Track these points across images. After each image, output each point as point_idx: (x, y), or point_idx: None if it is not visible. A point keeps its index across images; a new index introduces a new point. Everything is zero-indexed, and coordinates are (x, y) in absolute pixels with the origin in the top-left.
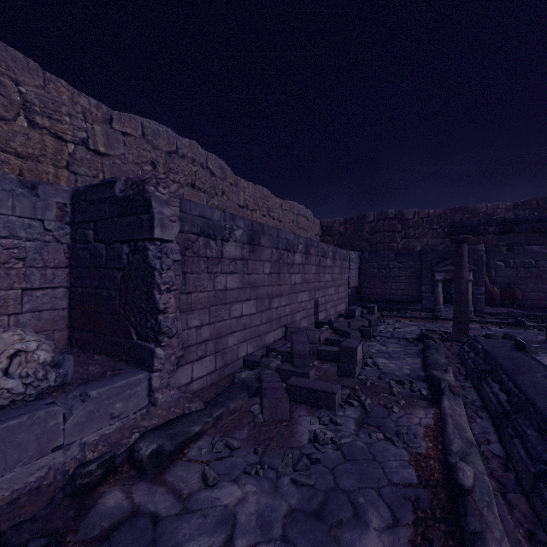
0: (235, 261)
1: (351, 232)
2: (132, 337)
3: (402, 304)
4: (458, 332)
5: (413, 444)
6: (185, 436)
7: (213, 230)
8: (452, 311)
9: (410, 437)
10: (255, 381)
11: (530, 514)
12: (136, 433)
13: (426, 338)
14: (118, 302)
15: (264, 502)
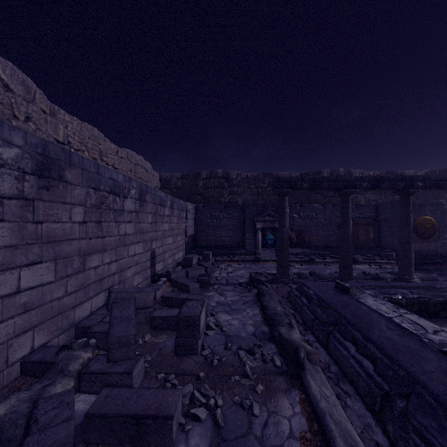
0: None
1: (188, 187)
2: None
3: (231, 249)
4: (282, 274)
5: None
6: None
7: None
8: (268, 253)
9: None
10: (23, 421)
11: None
12: None
13: (257, 282)
14: None
15: None
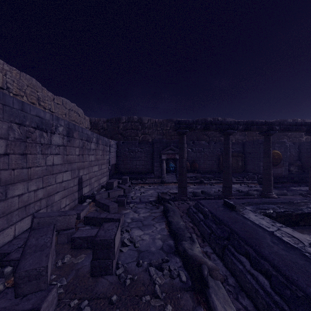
0: None
1: (111, 128)
2: None
3: (143, 174)
4: (181, 193)
5: None
6: None
7: None
8: (170, 177)
9: None
10: None
11: None
12: None
13: (163, 200)
14: None
15: None
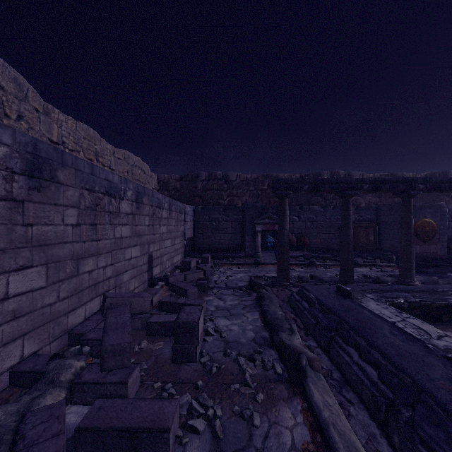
0: None
1: (186, 189)
2: None
3: (230, 252)
4: (282, 277)
5: None
6: None
7: None
8: (268, 256)
9: None
10: (9, 437)
11: None
12: None
13: (257, 286)
14: None
15: None
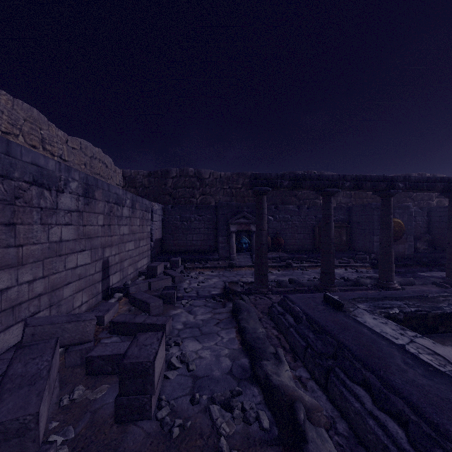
0: None
1: (155, 186)
2: None
3: (203, 254)
4: (260, 283)
5: None
6: None
7: None
8: (243, 258)
9: None
10: None
11: None
12: None
13: (232, 294)
14: None
15: None
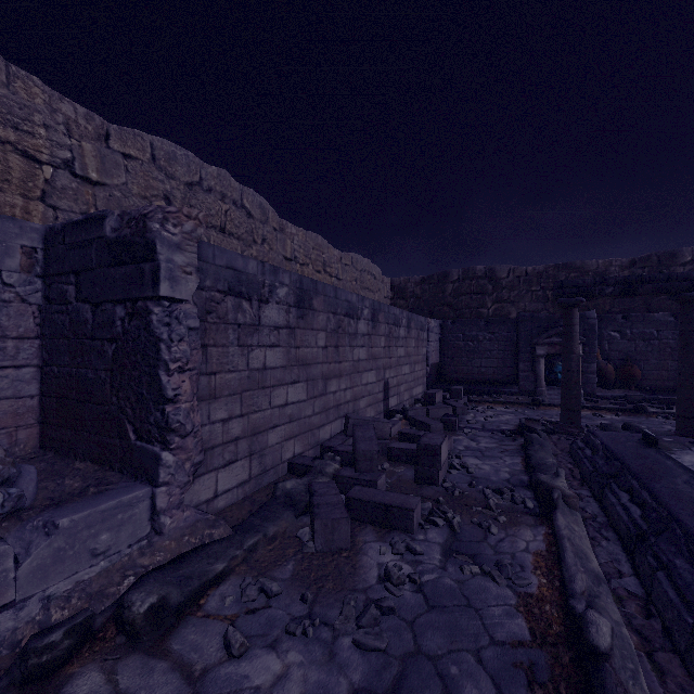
0: (278, 330)
1: (430, 295)
2: (128, 436)
3: (495, 386)
4: (567, 421)
5: (520, 581)
6: (203, 579)
7: (246, 287)
8: (557, 394)
9: (516, 569)
10: (304, 494)
11: (689, 685)
12: (130, 577)
13: (527, 430)
14: (109, 386)
15: (314, 679)
